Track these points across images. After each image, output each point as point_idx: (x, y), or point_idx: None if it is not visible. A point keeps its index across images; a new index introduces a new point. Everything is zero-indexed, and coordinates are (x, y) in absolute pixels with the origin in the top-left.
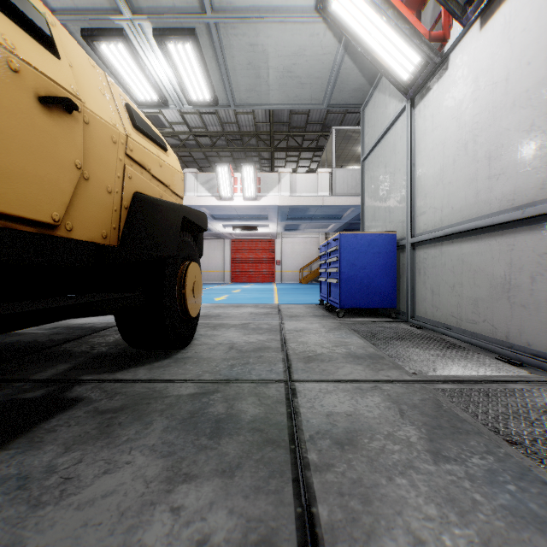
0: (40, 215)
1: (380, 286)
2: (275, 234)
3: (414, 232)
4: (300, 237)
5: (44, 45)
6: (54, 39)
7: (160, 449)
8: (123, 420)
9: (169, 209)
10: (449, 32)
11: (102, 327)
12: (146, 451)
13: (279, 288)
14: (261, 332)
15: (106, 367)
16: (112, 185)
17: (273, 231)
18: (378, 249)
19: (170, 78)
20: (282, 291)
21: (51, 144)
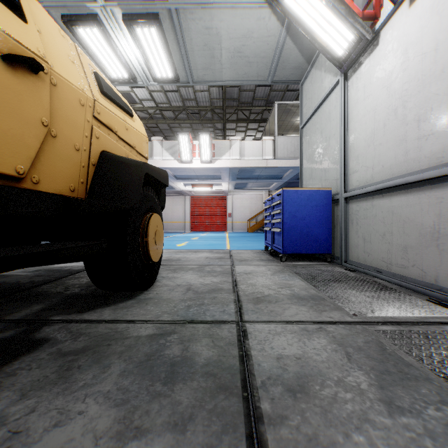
0: (4, 168)
1: (318, 235)
2: (227, 191)
3: (348, 188)
4: (247, 193)
5: (11, 9)
6: (22, 5)
7: (114, 396)
8: (83, 362)
9: (133, 166)
10: (380, 12)
11: (78, 270)
12: (100, 399)
13: (231, 236)
14: (215, 275)
15: (75, 307)
16: (80, 143)
17: (225, 188)
18: (315, 202)
19: (138, 58)
20: (233, 239)
21: (16, 101)
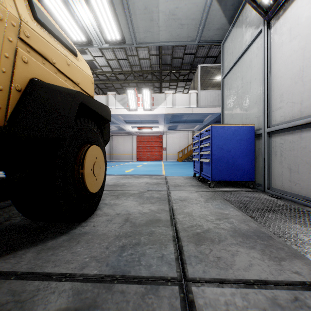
0: None
1: (242, 165)
2: (162, 132)
3: (270, 124)
4: (177, 133)
5: None
6: None
7: None
8: None
9: (65, 94)
10: None
11: None
12: None
13: (165, 164)
14: (153, 202)
15: None
16: None
17: (161, 130)
18: (240, 137)
19: (92, 23)
20: (167, 166)
21: None
